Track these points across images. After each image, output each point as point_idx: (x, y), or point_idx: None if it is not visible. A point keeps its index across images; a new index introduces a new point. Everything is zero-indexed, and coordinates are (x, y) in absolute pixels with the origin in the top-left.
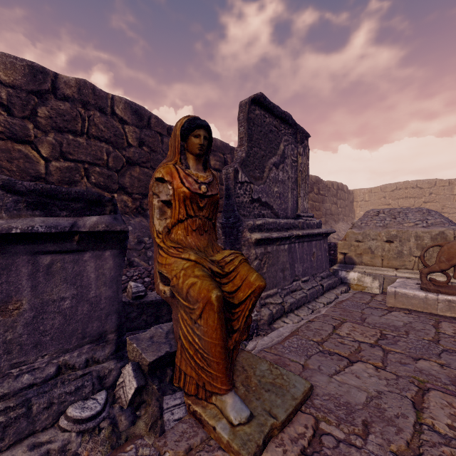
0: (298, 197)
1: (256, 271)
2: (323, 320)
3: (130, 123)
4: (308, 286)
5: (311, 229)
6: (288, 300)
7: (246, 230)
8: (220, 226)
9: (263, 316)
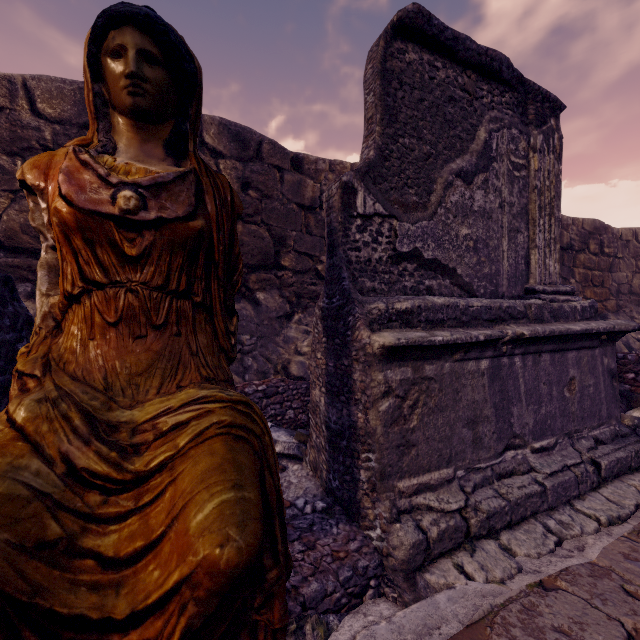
0: (529, 248)
1: (387, 424)
2: (590, 591)
3: (226, 155)
4: (550, 463)
5: (565, 322)
6: (482, 502)
7: (360, 324)
8: (320, 316)
9: (396, 548)
